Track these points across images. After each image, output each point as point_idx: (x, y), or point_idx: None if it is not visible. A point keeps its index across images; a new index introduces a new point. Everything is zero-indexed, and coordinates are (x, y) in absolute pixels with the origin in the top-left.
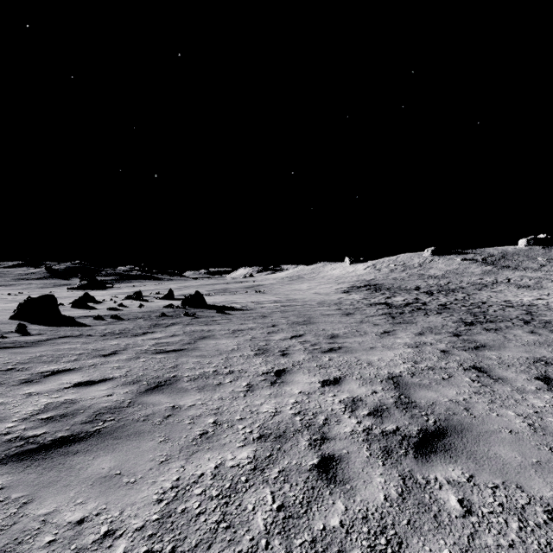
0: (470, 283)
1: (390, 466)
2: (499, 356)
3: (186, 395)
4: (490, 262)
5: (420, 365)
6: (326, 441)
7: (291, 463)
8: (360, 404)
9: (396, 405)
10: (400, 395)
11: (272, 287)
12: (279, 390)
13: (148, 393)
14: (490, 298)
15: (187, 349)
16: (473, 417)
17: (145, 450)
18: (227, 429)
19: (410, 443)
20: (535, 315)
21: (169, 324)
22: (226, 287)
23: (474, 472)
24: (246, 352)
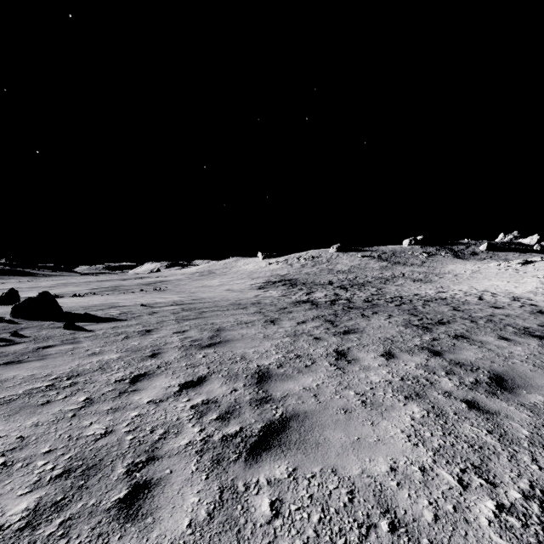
0: (374, 278)
1: None
2: None
3: None
4: (384, 258)
5: (511, 496)
6: None
7: None
8: None
9: None
10: None
11: (178, 283)
12: None
13: None
14: (400, 292)
15: None
16: None
17: None
18: None
19: None
20: (466, 311)
21: None
22: (120, 284)
23: None
24: (1, 508)
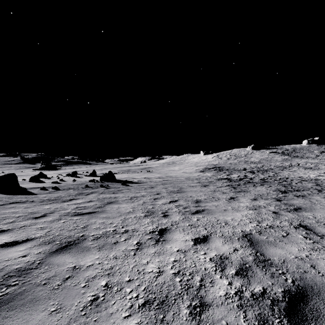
0: (276, 166)
1: None
2: (314, 216)
3: (87, 254)
4: (286, 153)
5: (262, 224)
6: (205, 309)
7: None
8: (227, 263)
9: (256, 263)
10: (256, 252)
11: (157, 168)
12: (162, 248)
13: (57, 253)
14: (290, 175)
15: (97, 212)
16: (321, 275)
17: None
18: (116, 293)
19: (281, 309)
20: (322, 186)
21: (89, 193)
22: (129, 168)
23: None
24: (138, 214)
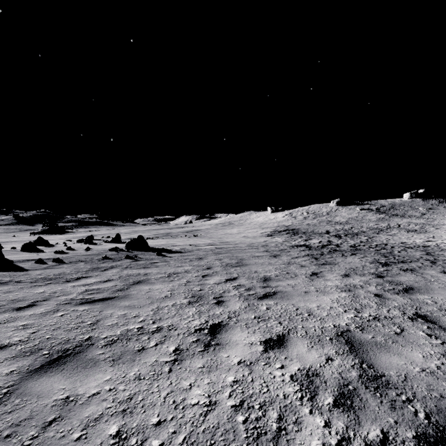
0: (369, 228)
1: None
2: (434, 300)
3: (92, 373)
4: (382, 211)
5: (363, 315)
6: None
7: None
8: (319, 383)
9: (363, 383)
10: (361, 363)
11: (208, 231)
12: (214, 358)
13: (41, 372)
14: (388, 240)
15: (116, 297)
16: None
17: None
18: None
19: None
20: (435, 256)
21: (108, 267)
22: (169, 231)
23: None
24: (179, 300)
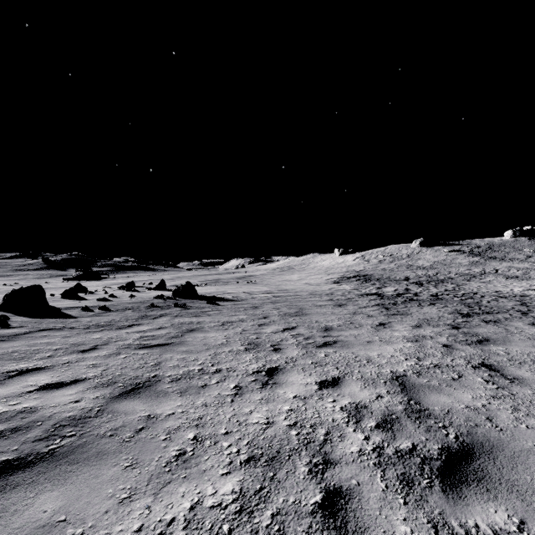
0: (458, 274)
1: (413, 505)
2: (507, 351)
3: (165, 400)
4: (477, 253)
5: (424, 363)
6: (329, 467)
7: (288, 501)
8: (365, 413)
9: (406, 414)
10: (409, 400)
11: (263, 277)
12: (271, 393)
13: (121, 398)
14: (480, 289)
15: (172, 343)
16: (499, 430)
17: (104, 481)
18: (209, 447)
19: (433, 469)
20: (530, 306)
21: (158, 315)
22: (218, 277)
23: (524, 514)
24: (236, 347)
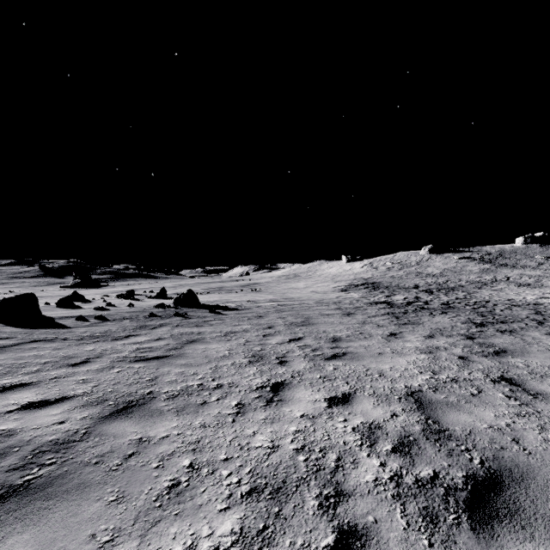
0: (469, 282)
1: (440, 547)
2: (526, 363)
3: (159, 420)
4: (487, 260)
5: (440, 376)
6: (342, 500)
7: (295, 544)
8: (380, 434)
9: (425, 435)
10: (427, 419)
11: (268, 285)
12: (276, 412)
13: (111, 418)
14: (492, 297)
15: (171, 356)
16: (528, 454)
17: (84, 520)
18: (207, 476)
19: (459, 501)
20: (546, 315)
21: (157, 325)
22: (222, 285)
23: None
24: (239, 360)
